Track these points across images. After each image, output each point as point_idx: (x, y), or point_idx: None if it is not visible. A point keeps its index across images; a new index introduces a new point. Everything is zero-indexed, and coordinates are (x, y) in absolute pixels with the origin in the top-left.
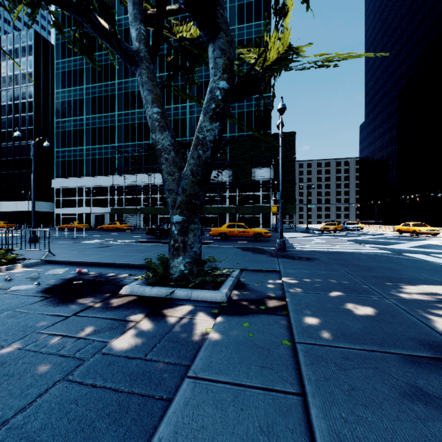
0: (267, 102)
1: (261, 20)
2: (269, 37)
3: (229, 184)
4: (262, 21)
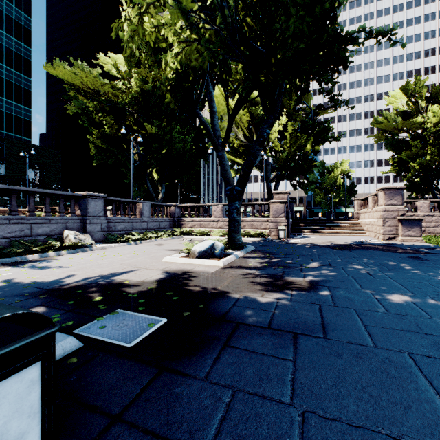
0: (28, 115)
1: (22, 42)
2: (30, 62)
3: (2, 178)
4: (23, 44)
